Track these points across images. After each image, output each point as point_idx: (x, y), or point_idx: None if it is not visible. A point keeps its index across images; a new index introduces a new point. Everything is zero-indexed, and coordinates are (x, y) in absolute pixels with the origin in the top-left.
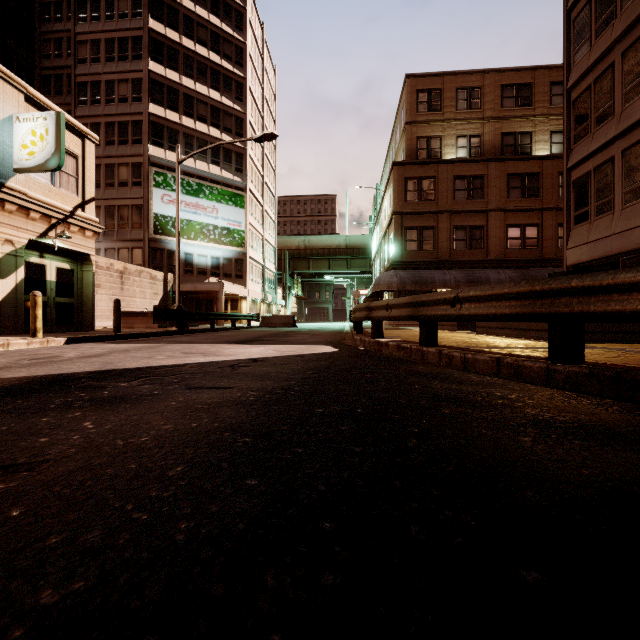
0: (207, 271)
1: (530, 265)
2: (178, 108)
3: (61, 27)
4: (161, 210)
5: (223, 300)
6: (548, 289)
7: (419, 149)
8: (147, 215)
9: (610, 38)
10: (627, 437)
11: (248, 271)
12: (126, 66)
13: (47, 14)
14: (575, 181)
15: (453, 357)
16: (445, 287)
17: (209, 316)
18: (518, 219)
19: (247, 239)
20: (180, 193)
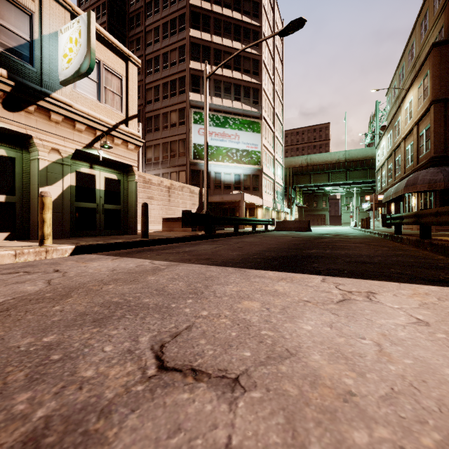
0: (231, 186)
1: None
2: (210, 61)
3: (139, 30)
4: (198, 140)
5: (243, 208)
6: None
7: None
8: (188, 145)
9: None
10: None
11: (262, 184)
12: (175, 38)
13: (132, 24)
14: None
15: None
16: None
17: (233, 221)
18: None
19: (262, 158)
20: (211, 126)
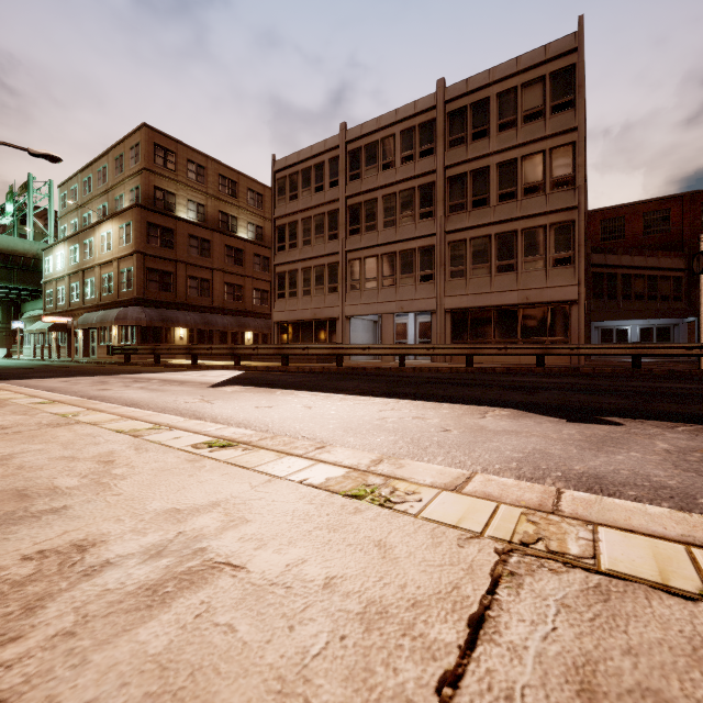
0: None
1: (239, 314)
2: None
3: None
4: None
5: None
6: (338, 347)
7: (157, 198)
8: None
9: (297, 207)
10: (367, 373)
11: None
12: None
13: None
14: (278, 273)
15: (305, 368)
16: (187, 326)
17: None
18: (232, 279)
19: None
20: None
